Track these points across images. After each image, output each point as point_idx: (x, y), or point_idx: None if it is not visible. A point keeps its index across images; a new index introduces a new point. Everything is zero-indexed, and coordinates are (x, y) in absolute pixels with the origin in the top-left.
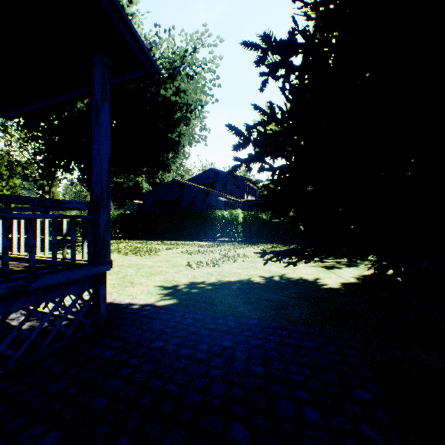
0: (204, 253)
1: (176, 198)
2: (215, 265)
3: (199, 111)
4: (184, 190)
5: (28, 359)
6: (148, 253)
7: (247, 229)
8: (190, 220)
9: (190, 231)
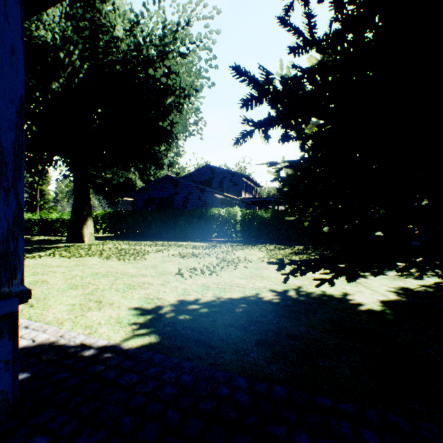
0: (199, 256)
1: (169, 195)
2: (211, 273)
3: (194, 96)
4: (178, 186)
5: None
6: (134, 256)
7: (245, 228)
8: (185, 219)
9: (185, 230)
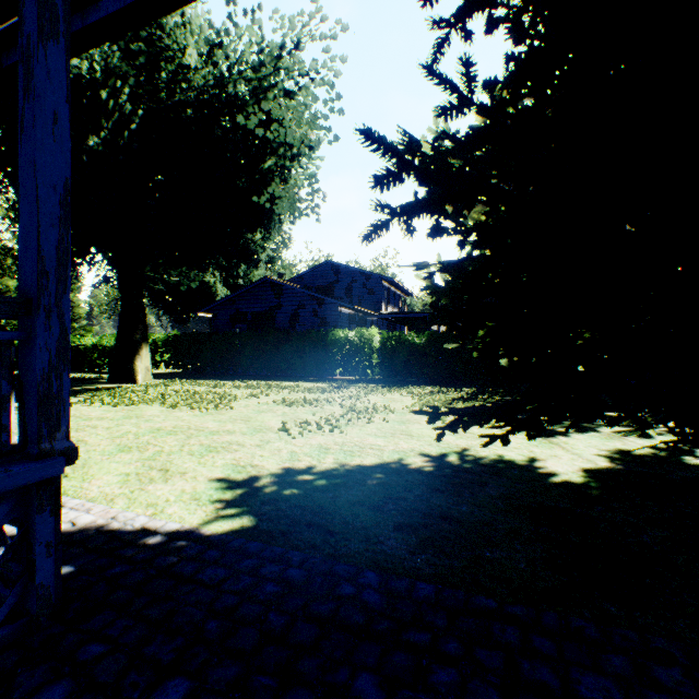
0: (314, 404)
1: (268, 309)
2: (333, 428)
3: (306, 156)
4: (282, 295)
5: None
6: (214, 404)
7: (387, 360)
8: (292, 346)
9: (292, 364)
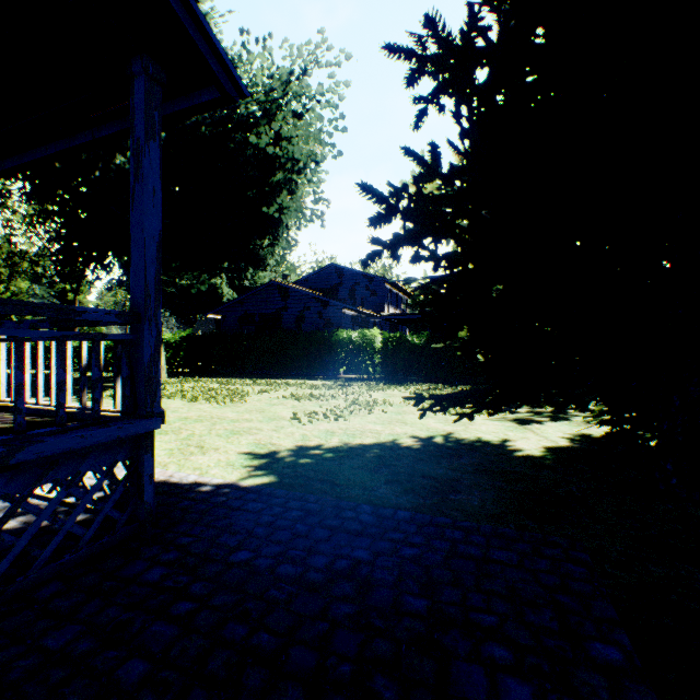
0: (321, 398)
1: (275, 311)
2: (338, 418)
3: (313, 171)
4: (288, 298)
5: (11, 585)
6: (230, 398)
7: (388, 359)
8: (298, 346)
9: (298, 363)
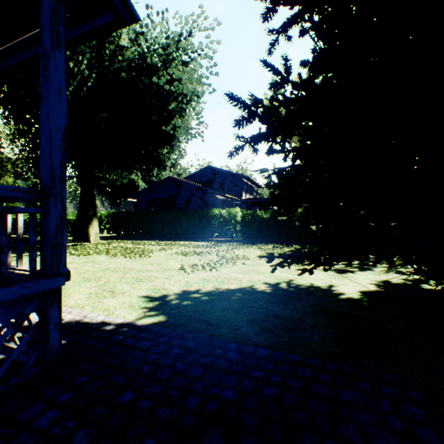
0: (200, 254)
1: (171, 196)
2: (212, 268)
3: (195, 102)
4: (180, 187)
5: None
6: (139, 254)
7: (245, 228)
8: (186, 219)
9: (186, 230)
